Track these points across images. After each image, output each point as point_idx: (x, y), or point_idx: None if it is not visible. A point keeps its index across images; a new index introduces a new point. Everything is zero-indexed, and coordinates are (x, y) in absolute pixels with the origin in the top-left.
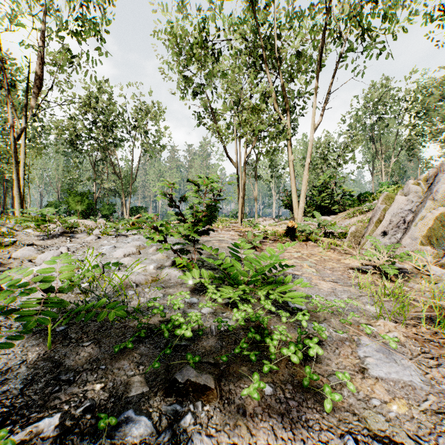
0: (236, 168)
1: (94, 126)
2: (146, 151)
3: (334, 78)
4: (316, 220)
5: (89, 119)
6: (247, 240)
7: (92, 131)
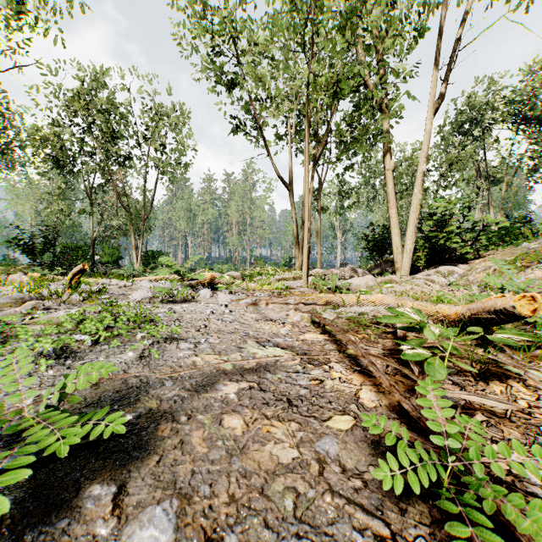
0: (290, 193)
1: (86, 134)
2: (163, 173)
3: (462, 28)
4: (434, 273)
5: (78, 124)
6: (358, 363)
7: (87, 144)
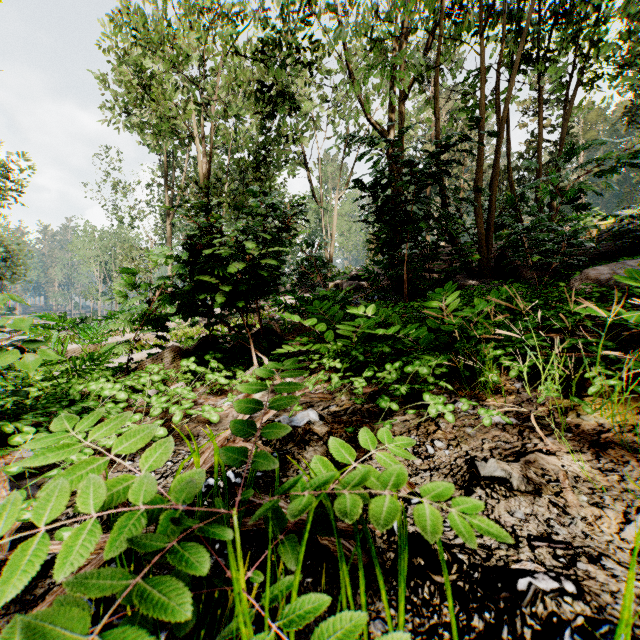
0: None
1: None
2: None
3: None
4: None
5: None
6: None
7: None
